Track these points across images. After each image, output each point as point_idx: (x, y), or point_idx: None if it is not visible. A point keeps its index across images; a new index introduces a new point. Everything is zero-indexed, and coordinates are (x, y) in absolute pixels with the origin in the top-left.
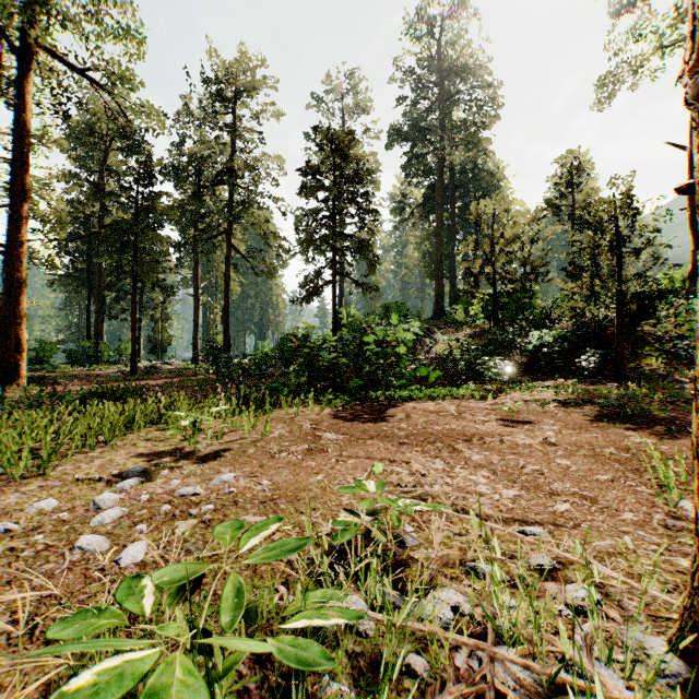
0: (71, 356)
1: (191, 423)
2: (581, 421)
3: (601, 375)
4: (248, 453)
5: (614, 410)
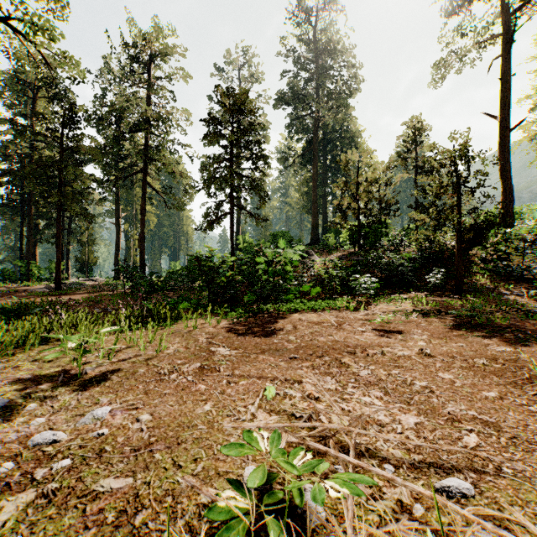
0: (4, 274)
1: (78, 344)
2: (443, 330)
3: (444, 288)
4: (137, 375)
5: (466, 319)
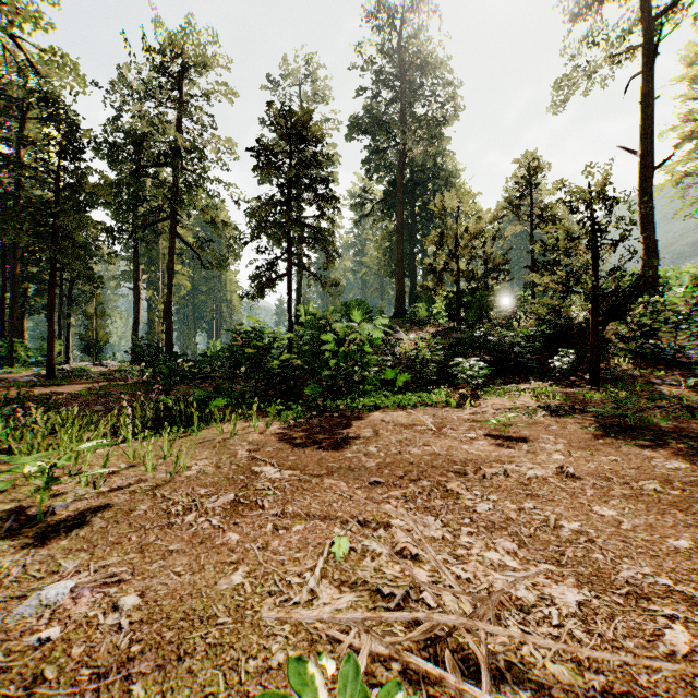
0: None
1: (43, 467)
2: (583, 435)
3: (575, 376)
4: (132, 517)
5: (612, 419)
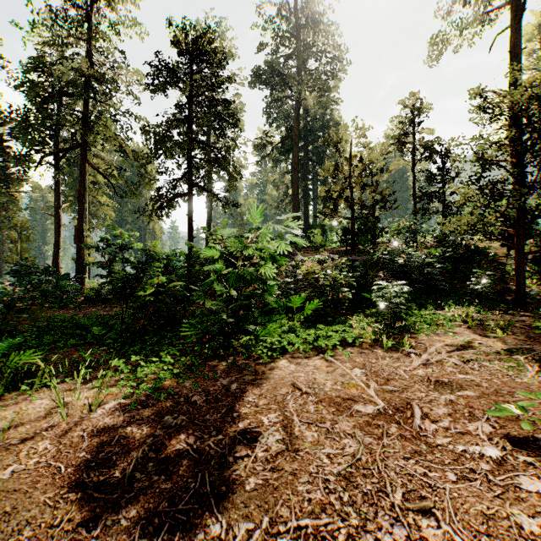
0: None
1: None
2: None
3: (495, 300)
4: None
5: None
